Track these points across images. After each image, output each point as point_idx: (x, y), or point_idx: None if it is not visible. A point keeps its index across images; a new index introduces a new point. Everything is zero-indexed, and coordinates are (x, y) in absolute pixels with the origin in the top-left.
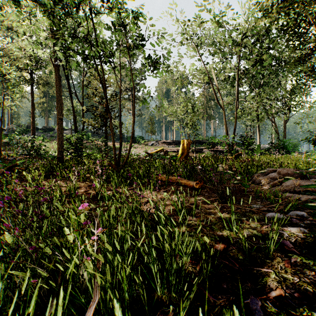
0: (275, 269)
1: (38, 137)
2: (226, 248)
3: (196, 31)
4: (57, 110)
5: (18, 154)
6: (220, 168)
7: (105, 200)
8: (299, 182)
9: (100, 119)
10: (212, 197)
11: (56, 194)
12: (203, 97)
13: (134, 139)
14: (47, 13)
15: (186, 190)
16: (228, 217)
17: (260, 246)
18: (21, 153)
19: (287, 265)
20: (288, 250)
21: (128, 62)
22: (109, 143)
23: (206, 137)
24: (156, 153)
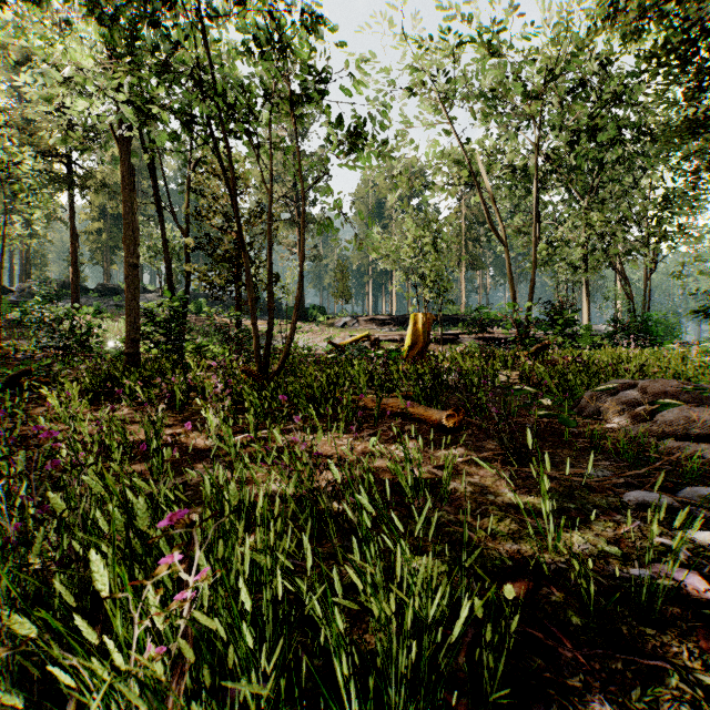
0: (673, 658)
1: (85, 308)
2: (534, 591)
3: (444, 66)
4: (125, 246)
5: (38, 347)
6: (501, 379)
7: (230, 455)
8: (697, 413)
9: (225, 267)
10: (487, 450)
11: (112, 443)
12: (459, 217)
13: (304, 314)
14: (97, 15)
15: (424, 431)
16: (530, 503)
17: (623, 585)
18: (47, 345)
19: (703, 644)
20: (697, 598)
21: (290, 139)
22: (248, 322)
23: (465, 308)
24: (353, 345)
